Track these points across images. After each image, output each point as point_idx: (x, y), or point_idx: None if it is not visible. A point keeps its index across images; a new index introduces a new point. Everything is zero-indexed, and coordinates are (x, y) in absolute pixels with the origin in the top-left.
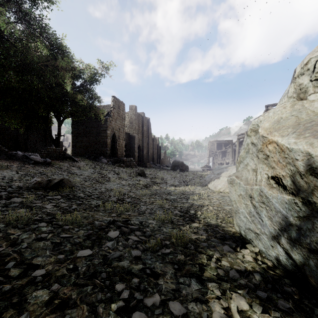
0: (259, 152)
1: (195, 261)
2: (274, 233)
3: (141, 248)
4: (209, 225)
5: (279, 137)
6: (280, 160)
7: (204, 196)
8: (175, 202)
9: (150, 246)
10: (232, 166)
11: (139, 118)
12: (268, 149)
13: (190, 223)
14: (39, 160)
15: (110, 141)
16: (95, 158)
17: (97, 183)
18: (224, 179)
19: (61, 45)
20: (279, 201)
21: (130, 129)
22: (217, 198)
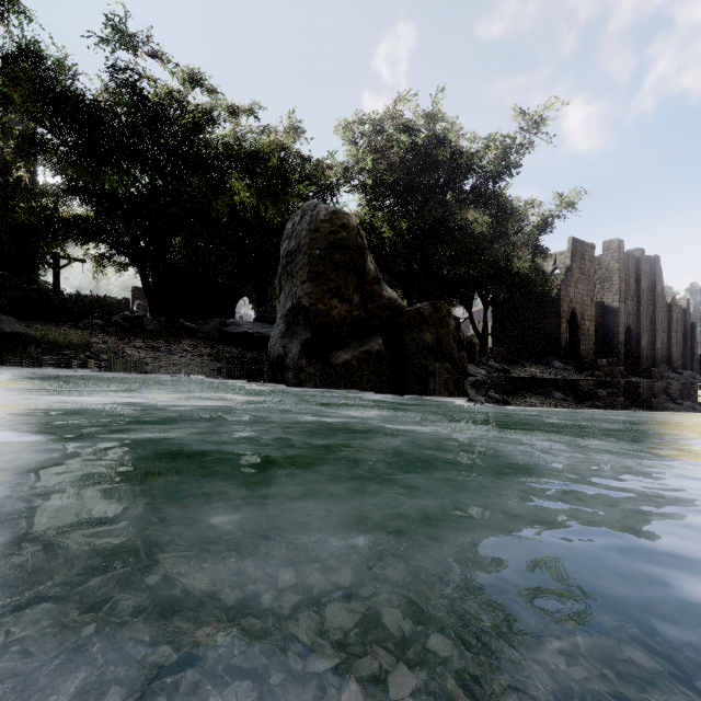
0: None
1: None
2: None
3: None
4: None
5: None
6: None
7: None
8: None
9: None
10: None
11: (628, 264)
12: None
13: None
14: (499, 367)
15: (565, 326)
16: (539, 360)
17: (590, 403)
18: None
19: (511, 208)
20: None
21: (605, 293)
22: None
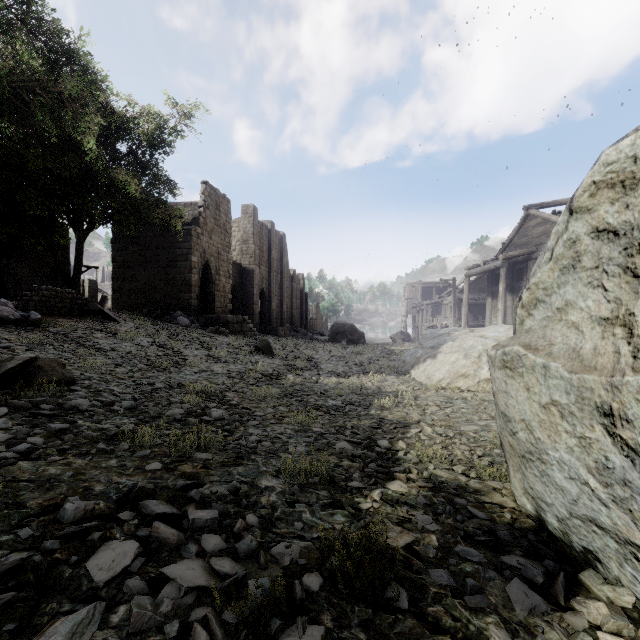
0: None
1: None
2: None
3: (201, 636)
4: (437, 486)
5: None
6: None
7: (408, 399)
8: (339, 416)
9: (245, 617)
10: (463, 330)
11: (262, 233)
12: None
13: (381, 481)
14: (10, 314)
15: (197, 278)
16: (164, 316)
17: (149, 370)
18: (449, 359)
19: (73, 49)
20: None
21: (244, 255)
22: (438, 403)
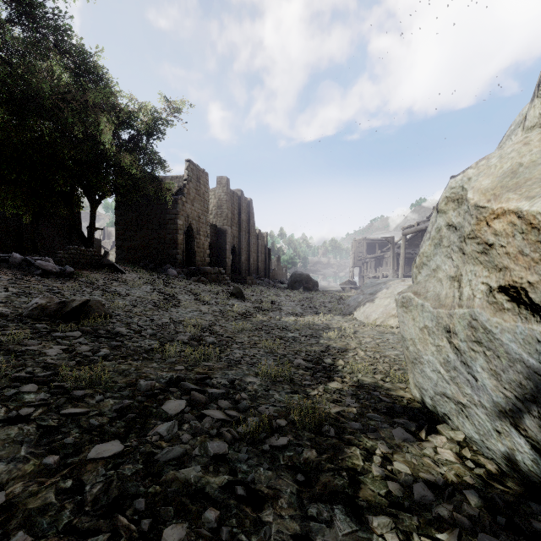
0: (465, 242)
1: (338, 463)
2: (503, 406)
3: (228, 435)
4: (362, 385)
5: (521, 202)
6: (526, 250)
7: (349, 332)
8: (297, 344)
9: (248, 431)
10: (396, 280)
11: (233, 199)
12: (492, 231)
13: (324, 382)
14: (53, 268)
15: (182, 238)
16: (157, 268)
17: (156, 310)
18: (383, 303)
19: (93, 66)
20: (520, 339)
21: (219, 218)
22: (372, 336)
